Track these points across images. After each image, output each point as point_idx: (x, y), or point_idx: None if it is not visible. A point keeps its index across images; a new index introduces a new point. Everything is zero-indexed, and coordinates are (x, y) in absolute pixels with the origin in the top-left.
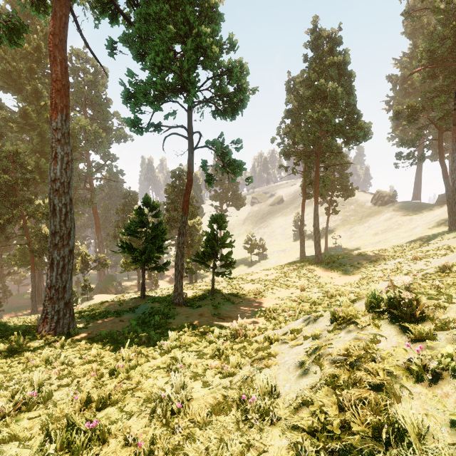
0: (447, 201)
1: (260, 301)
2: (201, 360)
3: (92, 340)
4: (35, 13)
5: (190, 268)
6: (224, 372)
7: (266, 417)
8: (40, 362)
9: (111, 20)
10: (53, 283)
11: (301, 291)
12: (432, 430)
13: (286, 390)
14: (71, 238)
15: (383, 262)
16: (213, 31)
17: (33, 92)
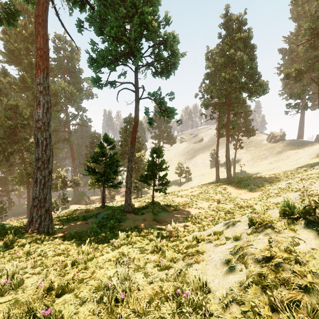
0: None
1: (187, 210)
2: (143, 254)
3: (65, 237)
4: (26, 2)
5: (137, 186)
6: (161, 266)
7: (199, 311)
8: (23, 253)
9: (80, 8)
10: (36, 196)
11: (217, 203)
12: None
13: (215, 285)
14: (50, 163)
15: (278, 183)
16: (153, 12)
17: (29, 64)
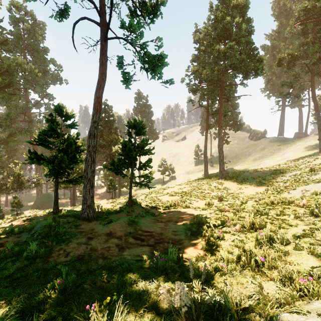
0: (318, 128)
1: (181, 211)
2: None
3: None
4: None
5: (113, 184)
6: None
7: None
8: None
9: None
10: None
11: (218, 201)
12: None
13: None
14: None
15: (281, 175)
16: None
17: None
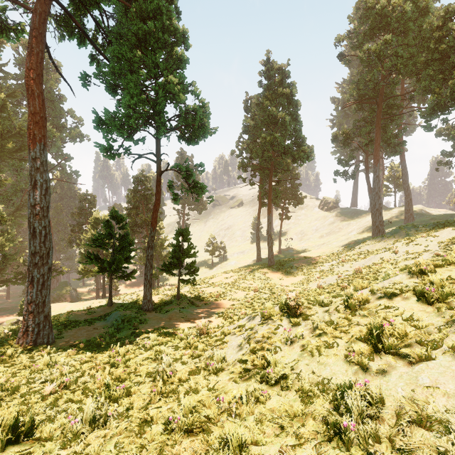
0: (371, 212)
1: (220, 303)
2: (177, 351)
3: (75, 347)
4: (5, 38)
5: (154, 273)
6: (195, 355)
7: (220, 371)
8: (44, 365)
9: (79, 42)
10: (33, 299)
11: (254, 292)
12: (282, 360)
13: (231, 358)
14: (50, 257)
15: (321, 264)
16: (180, 77)
17: None
